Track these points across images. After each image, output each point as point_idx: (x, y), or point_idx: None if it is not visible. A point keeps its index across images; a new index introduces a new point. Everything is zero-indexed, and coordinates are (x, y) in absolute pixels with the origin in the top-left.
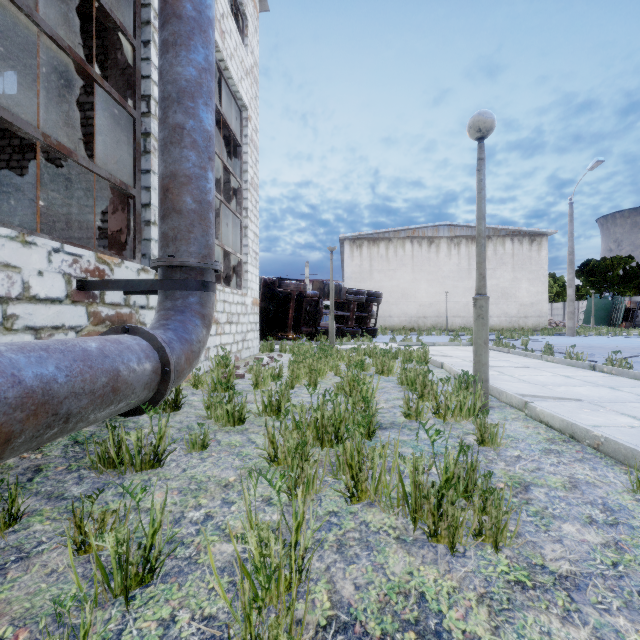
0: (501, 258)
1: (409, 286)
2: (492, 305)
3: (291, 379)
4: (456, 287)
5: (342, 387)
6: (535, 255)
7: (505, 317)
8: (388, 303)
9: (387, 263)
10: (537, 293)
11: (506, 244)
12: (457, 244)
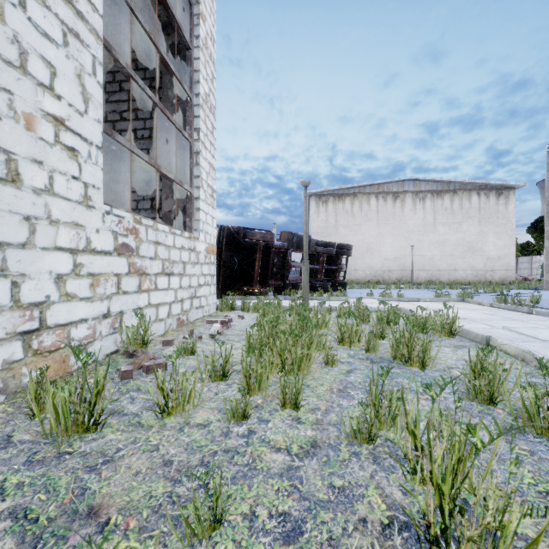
0: (467, 212)
1: (374, 240)
2: (458, 259)
3: (244, 386)
4: (421, 241)
5: (366, 429)
6: (502, 209)
7: (471, 271)
8: (353, 257)
9: (352, 218)
10: (504, 247)
11: (472, 198)
12: (422, 199)
